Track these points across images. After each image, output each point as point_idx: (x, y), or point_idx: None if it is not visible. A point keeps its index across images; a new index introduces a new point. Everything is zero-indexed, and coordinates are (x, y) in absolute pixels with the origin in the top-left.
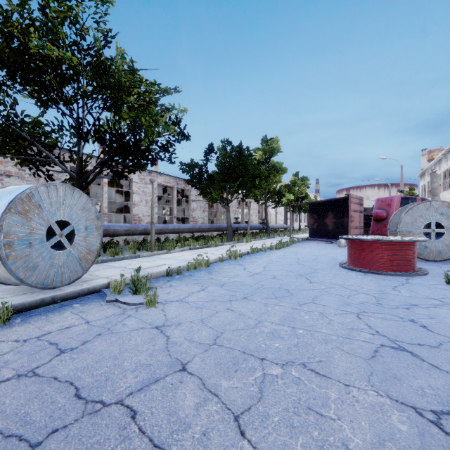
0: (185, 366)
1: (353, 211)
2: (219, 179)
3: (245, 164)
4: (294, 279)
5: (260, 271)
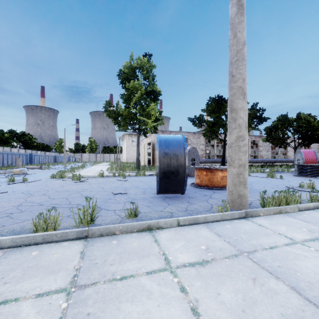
0: None
1: None
2: None
3: None
4: None
5: None
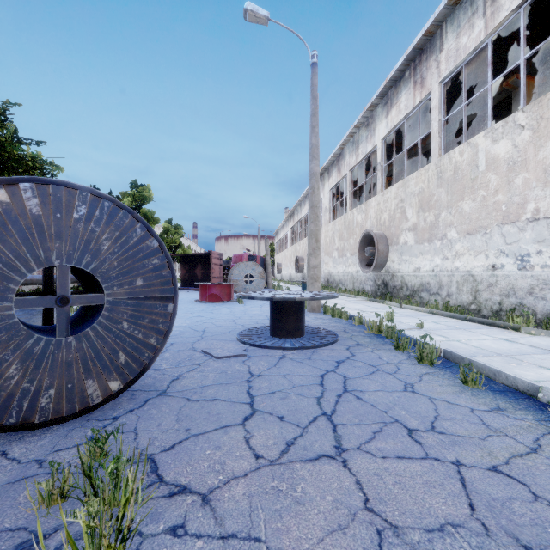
0: None
1: (214, 265)
2: None
3: None
4: None
5: None
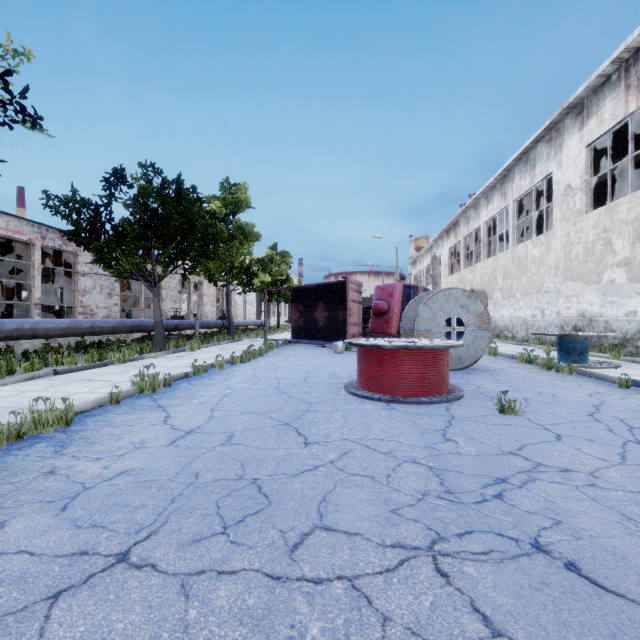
0: None
1: (351, 302)
2: (132, 234)
3: (188, 214)
4: (272, 439)
5: (201, 424)
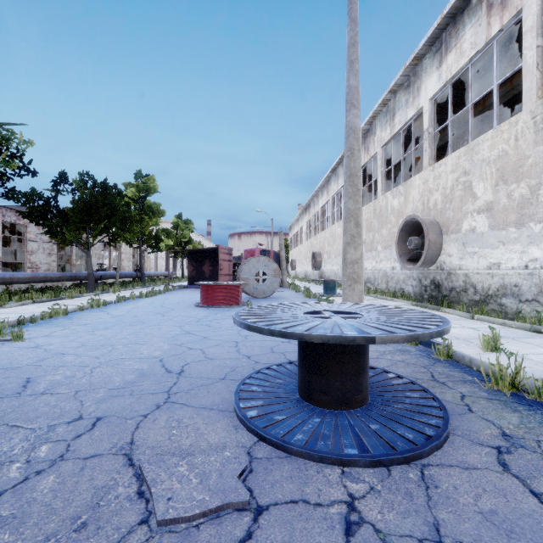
0: (64, 353)
1: (223, 261)
2: (76, 219)
3: (112, 204)
4: (151, 316)
5: (123, 314)
